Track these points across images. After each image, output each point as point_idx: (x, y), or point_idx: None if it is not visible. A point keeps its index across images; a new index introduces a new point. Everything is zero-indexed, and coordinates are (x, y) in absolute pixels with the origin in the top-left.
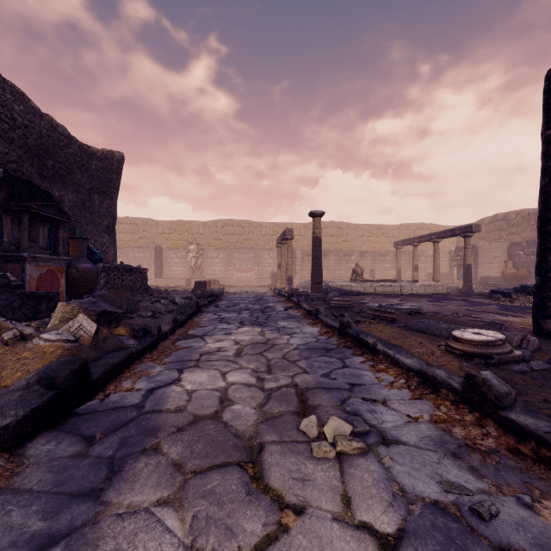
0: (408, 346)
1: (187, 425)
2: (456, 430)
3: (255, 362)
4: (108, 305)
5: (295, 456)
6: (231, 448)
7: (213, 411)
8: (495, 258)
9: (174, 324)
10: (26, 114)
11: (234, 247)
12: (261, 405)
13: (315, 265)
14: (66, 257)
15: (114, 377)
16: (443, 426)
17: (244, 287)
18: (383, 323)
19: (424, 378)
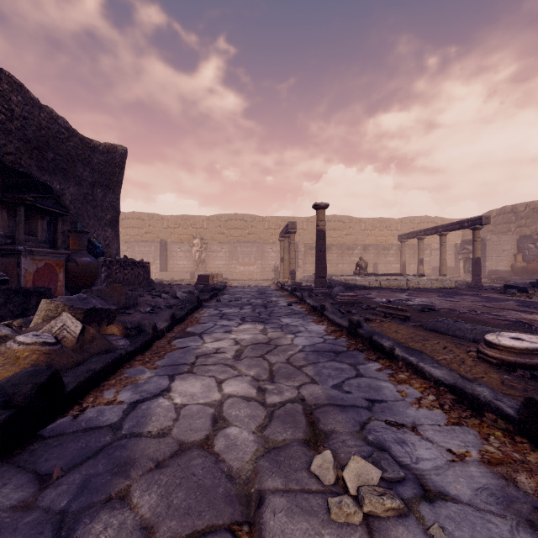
0: (431, 351)
1: (169, 458)
2: (521, 479)
3: (255, 368)
4: (100, 301)
5: (307, 519)
6: (220, 500)
7: (204, 435)
8: (504, 251)
9: (172, 320)
10: (24, 105)
11: (237, 241)
12: (261, 426)
13: (319, 259)
14: (65, 251)
15: (96, 385)
16: (501, 470)
17: (247, 280)
18: (396, 321)
19: (461, 395)
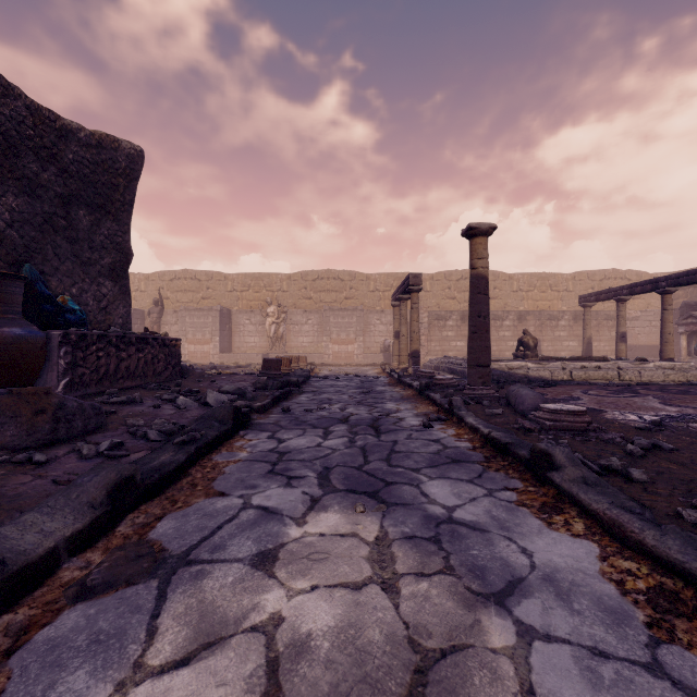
0: None
1: None
2: None
3: None
4: None
5: None
6: None
7: None
8: None
9: (114, 500)
10: None
11: (330, 308)
12: None
13: (477, 330)
14: None
15: None
16: None
17: (343, 365)
18: None
19: None
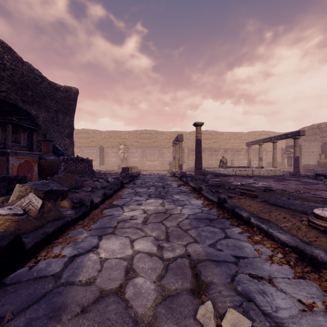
0: (276, 220)
1: (91, 304)
2: None
3: (156, 231)
4: (57, 185)
5: None
6: None
7: (118, 284)
8: (313, 152)
9: (104, 197)
10: (12, 61)
11: (146, 146)
12: (160, 277)
13: (197, 157)
14: (38, 152)
15: (49, 243)
16: None
17: (152, 170)
18: (248, 198)
19: (302, 255)
